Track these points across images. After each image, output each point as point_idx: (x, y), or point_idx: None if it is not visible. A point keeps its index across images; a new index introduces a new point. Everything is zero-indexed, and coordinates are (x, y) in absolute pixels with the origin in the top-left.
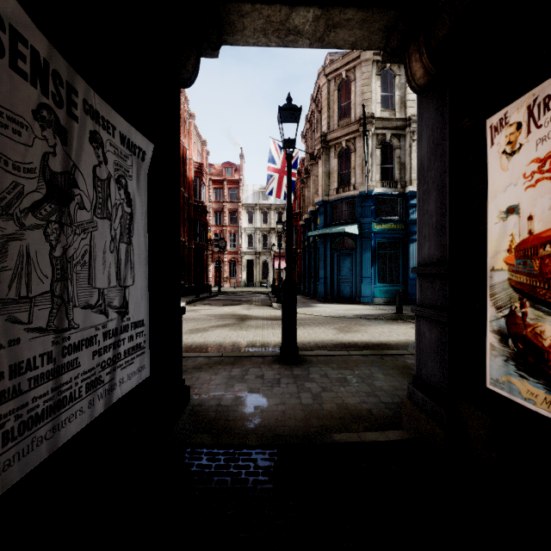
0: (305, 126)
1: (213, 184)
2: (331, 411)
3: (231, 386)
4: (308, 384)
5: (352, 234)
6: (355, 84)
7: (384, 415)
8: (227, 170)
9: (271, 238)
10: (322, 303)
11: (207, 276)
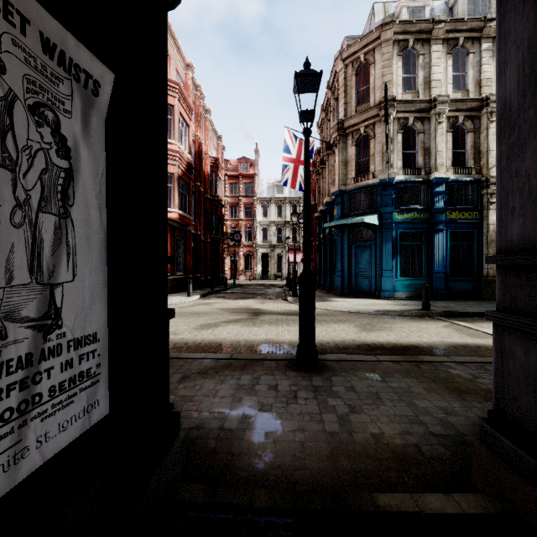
0: (320, 116)
1: (228, 179)
2: (365, 445)
3: (238, 401)
4: (332, 400)
5: (371, 225)
6: (375, 67)
7: (439, 456)
8: (243, 166)
9: (286, 231)
10: (339, 297)
11: (222, 269)
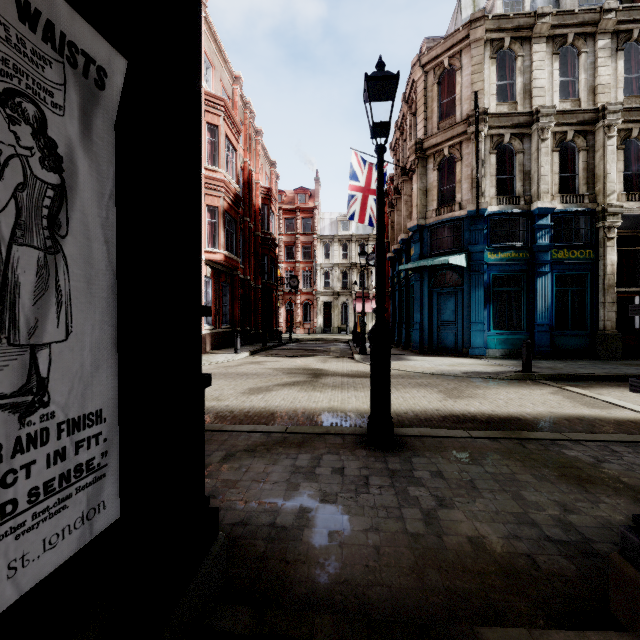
0: (394, 136)
1: (283, 214)
2: (459, 553)
3: (294, 488)
4: (414, 490)
5: (457, 267)
6: (462, 73)
7: (562, 572)
8: (300, 197)
9: (352, 275)
10: (417, 355)
11: (276, 321)
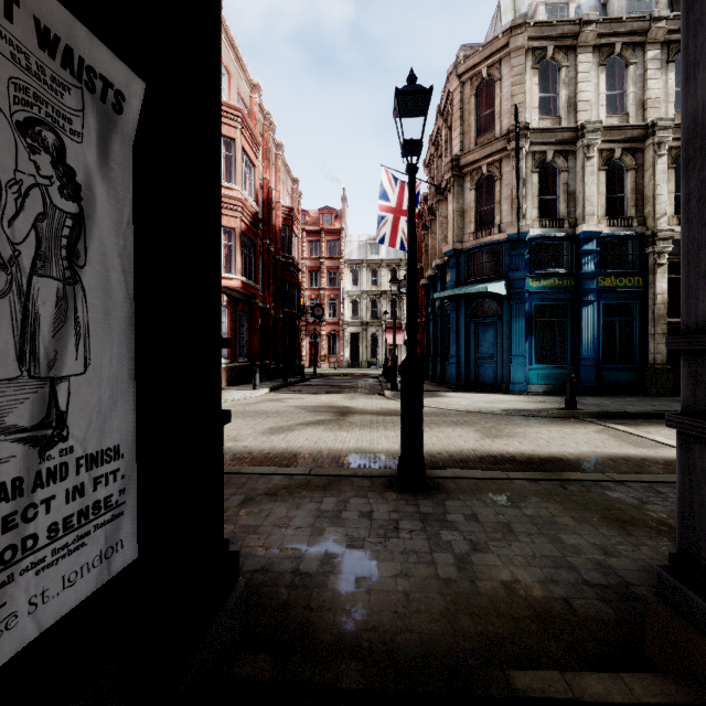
0: (428, 152)
1: (307, 236)
2: (493, 598)
3: (319, 533)
4: (446, 534)
5: (496, 295)
6: (501, 85)
7: (598, 616)
8: (325, 218)
9: (382, 303)
10: (453, 391)
11: (299, 354)
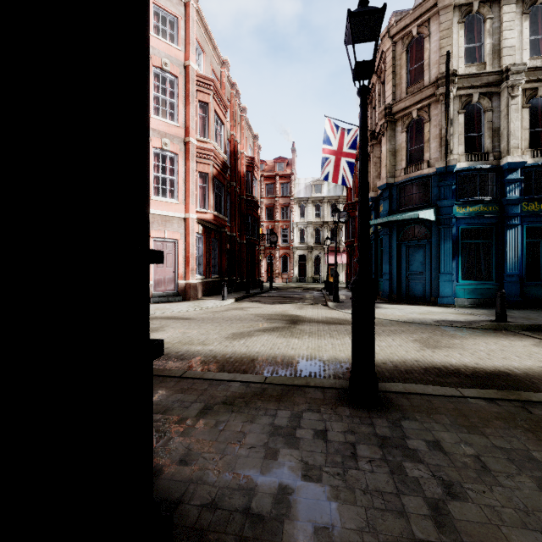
0: None
1: (265, 180)
2: None
3: (272, 456)
4: (411, 467)
5: (425, 221)
6: (430, 40)
7: None
8: (279, 166)
9: (324, 232)
10: (387, 303)
11: (258, 272)
